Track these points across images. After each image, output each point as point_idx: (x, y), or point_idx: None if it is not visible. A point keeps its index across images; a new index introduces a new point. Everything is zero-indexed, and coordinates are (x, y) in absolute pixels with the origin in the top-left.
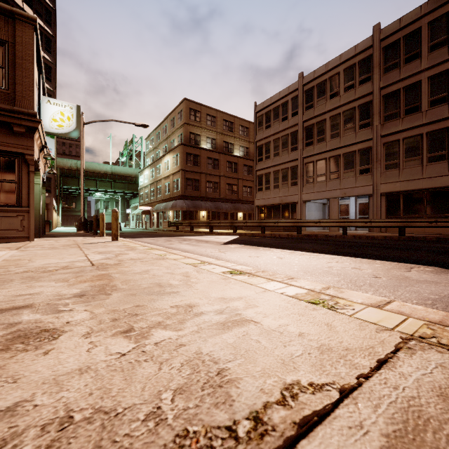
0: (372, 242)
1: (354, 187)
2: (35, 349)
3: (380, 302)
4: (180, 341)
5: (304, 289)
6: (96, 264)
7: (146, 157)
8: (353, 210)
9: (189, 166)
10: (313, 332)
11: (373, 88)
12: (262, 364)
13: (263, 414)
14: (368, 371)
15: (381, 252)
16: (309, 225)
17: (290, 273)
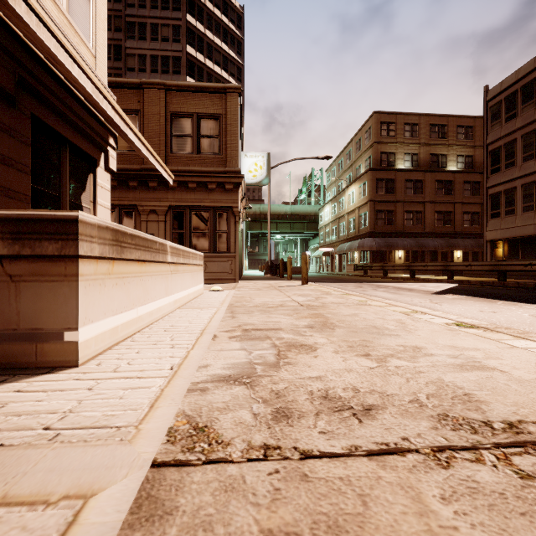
0: None
1: None
2: (306, 354)
3: None
4: (418, 369)
5: None
6: (304, 305)
7: (326, 191)
8: None
9: (379, 195)
10: None
11: None
12: (514, 399)
13: (517, 424)
14: None
15: None
16: None
17: None
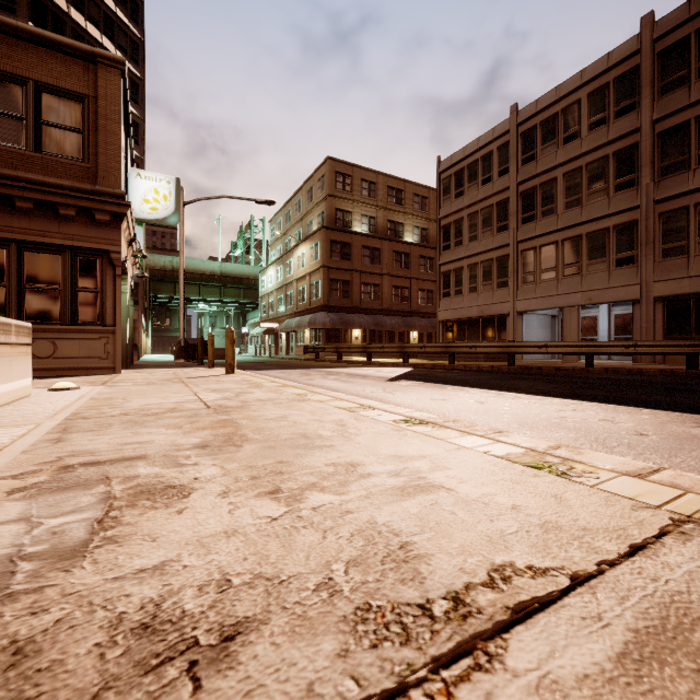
0: (637, 379)
1: (606, 288)
2: (166, 507)
3: (642, 469)
4: (345, 507)
5: (519, 447)
6: (212, 406)
7: (270, 249)
8: (605, 326)
9: (334, 261)
10: (534, 505)
11: (640, 122)
12: (460, 540)
13: (465, 596)
14: (615, 557)
15: (652, 396)
16: (527, 351)
17: (497, 425)
